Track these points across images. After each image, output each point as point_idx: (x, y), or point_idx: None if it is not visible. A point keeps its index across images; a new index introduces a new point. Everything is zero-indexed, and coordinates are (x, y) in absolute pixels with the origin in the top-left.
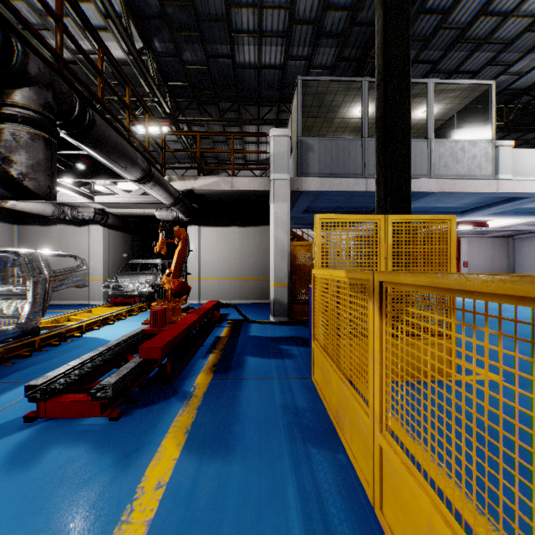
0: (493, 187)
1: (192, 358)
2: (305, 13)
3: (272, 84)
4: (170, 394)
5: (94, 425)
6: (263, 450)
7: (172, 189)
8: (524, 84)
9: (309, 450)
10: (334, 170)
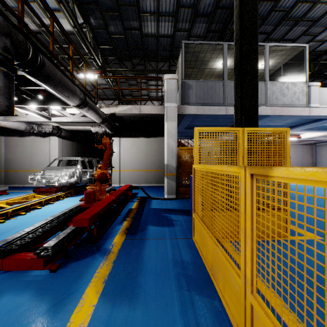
0: (307, 112)
1: (112, 223)
2: (187, 1)
3: (166, 48)
4: (95, 250)
5: (39, 275)
6: (159, 296)
7: (101, 112)
8: (324, 47)
9: (193, 296)
10: (205, 101)
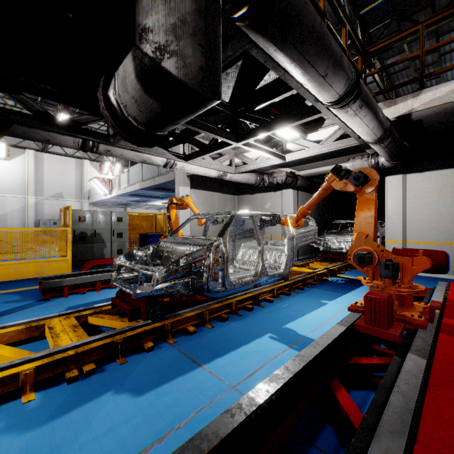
0: None
1: None
2: None
3: None
4: None
5: None
6: None
7: (382, 114)
8: None
9: None
10: None
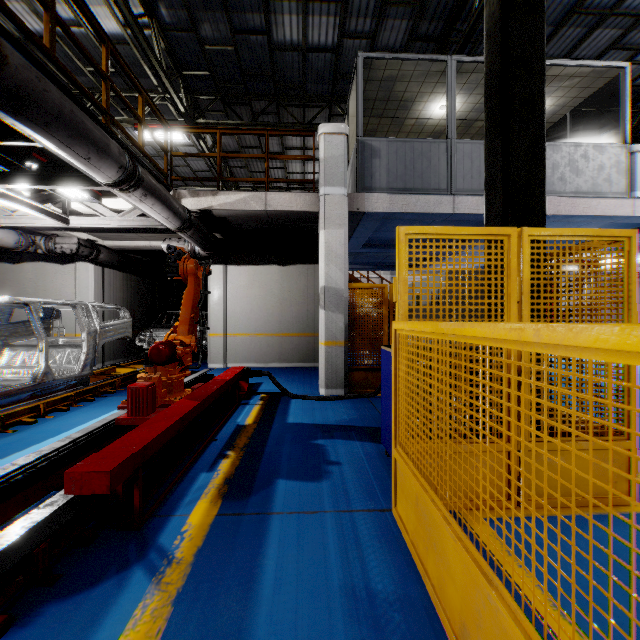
0: (627, 209)
1: (194, 465)
2: None
3: (322, 76)
4: (131, 555)
5: None
6: None
7: (177, 205)
8: None
9: None
10: (409, 183)
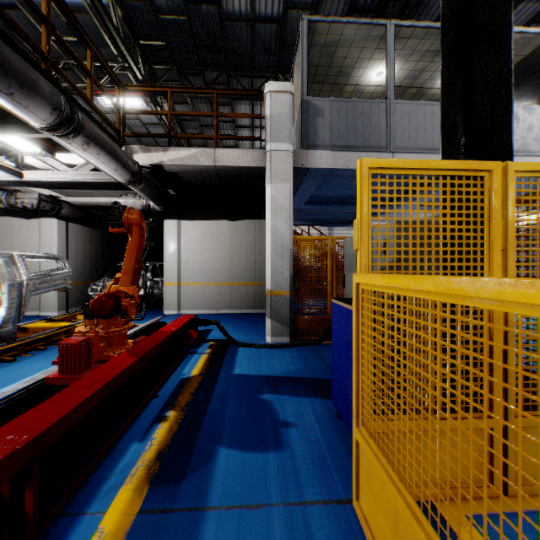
0: None
1: (126, 431)
2: None
3: (269, 47)
4: None
5: None
6: None
7: (126, 158)
8: None
9: None
10: (350, 141)
